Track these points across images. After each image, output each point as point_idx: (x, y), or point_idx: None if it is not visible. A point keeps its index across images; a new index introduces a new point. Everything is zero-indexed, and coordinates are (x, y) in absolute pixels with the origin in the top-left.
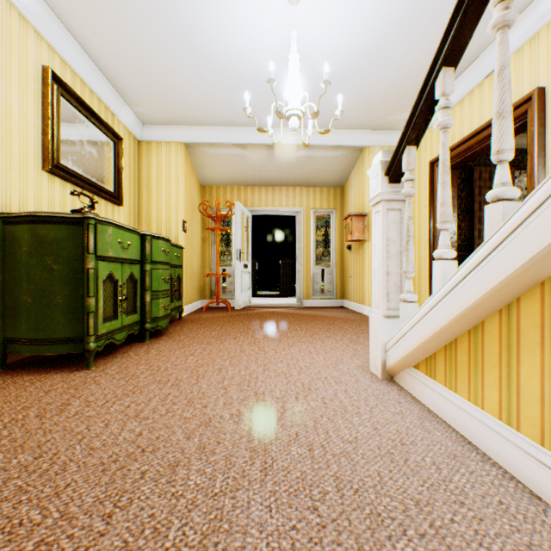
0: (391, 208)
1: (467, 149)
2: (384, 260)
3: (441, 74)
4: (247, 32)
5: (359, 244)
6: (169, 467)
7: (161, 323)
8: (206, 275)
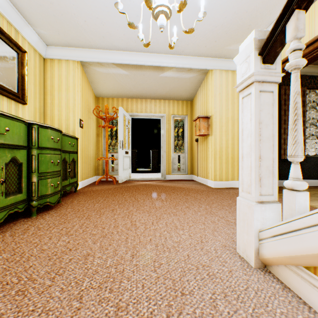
0: (263, 90)
1: None
2: (256, 143)
3: None
4: None
5: (204, 138)
6: None
7: (50, 199)
8: (98, 158)
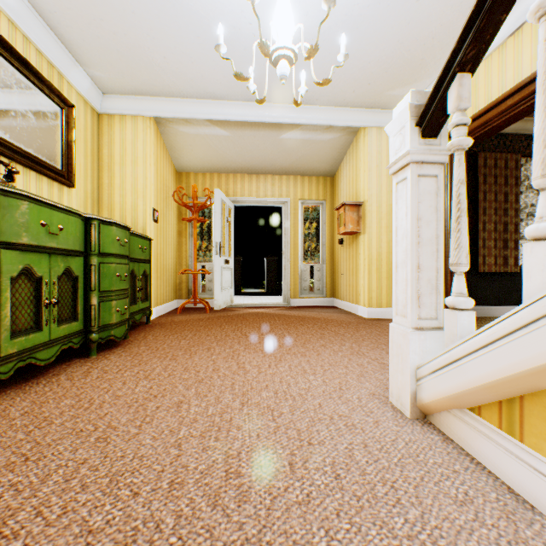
0: (423, 174)
1: (484, 123)
2: (414, 248)
3: None
4: None
5: (352, 238)
6: None
7: (114, 331)
8: (181, 271)
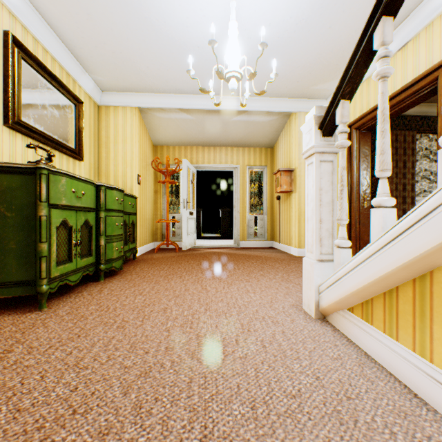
0: (323, 160)
1: None
2: (317, 208)
3: (380, 23)
4: (191, 4)
5: (287, 195)
6: (98, 437)
7: (115, 264)
8: (157, 221)
